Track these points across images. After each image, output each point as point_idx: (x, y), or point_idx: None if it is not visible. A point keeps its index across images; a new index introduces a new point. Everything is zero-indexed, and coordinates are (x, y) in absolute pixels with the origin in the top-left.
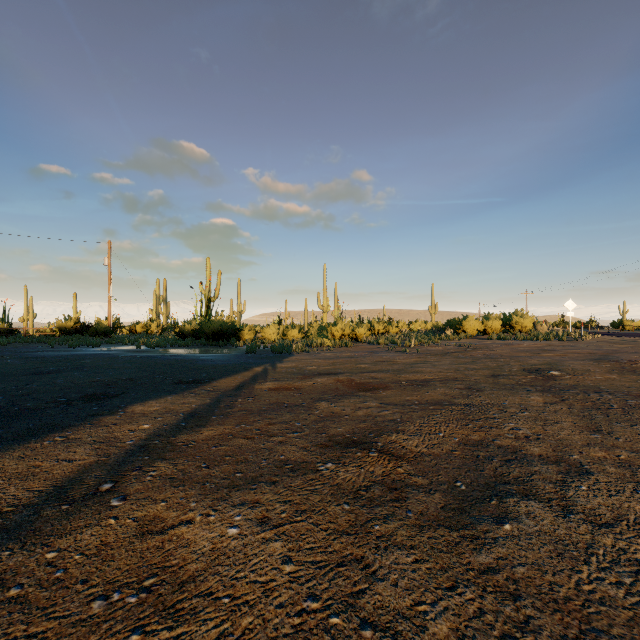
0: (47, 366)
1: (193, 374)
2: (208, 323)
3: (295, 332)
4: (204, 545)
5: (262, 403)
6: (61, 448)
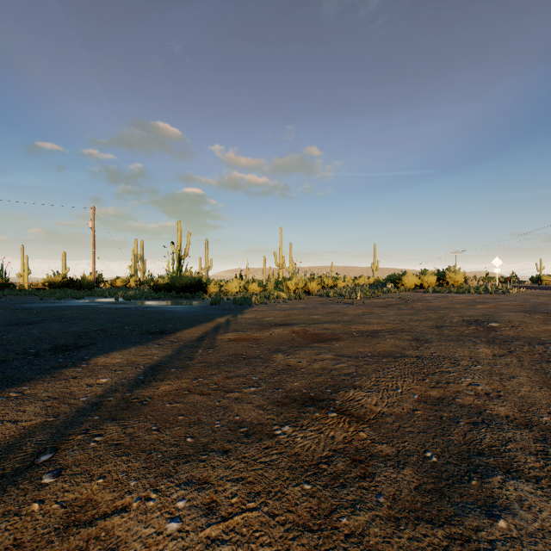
0: (30, 317)
1: (160, 325)
2: (178, 278)
3: (255, 286)
4: (135, 548)
5: (221, 354)
6: (11, 406)
